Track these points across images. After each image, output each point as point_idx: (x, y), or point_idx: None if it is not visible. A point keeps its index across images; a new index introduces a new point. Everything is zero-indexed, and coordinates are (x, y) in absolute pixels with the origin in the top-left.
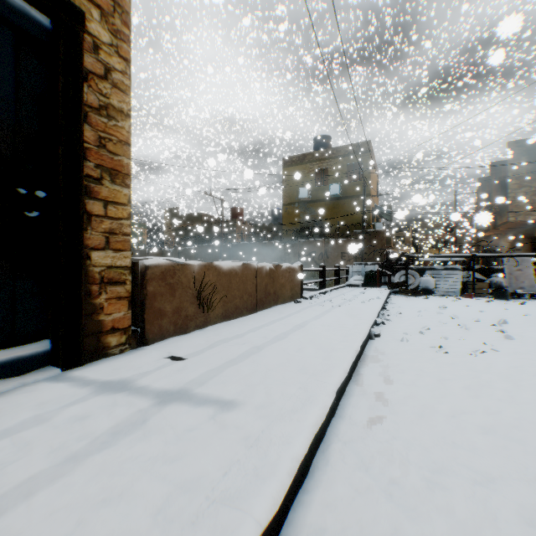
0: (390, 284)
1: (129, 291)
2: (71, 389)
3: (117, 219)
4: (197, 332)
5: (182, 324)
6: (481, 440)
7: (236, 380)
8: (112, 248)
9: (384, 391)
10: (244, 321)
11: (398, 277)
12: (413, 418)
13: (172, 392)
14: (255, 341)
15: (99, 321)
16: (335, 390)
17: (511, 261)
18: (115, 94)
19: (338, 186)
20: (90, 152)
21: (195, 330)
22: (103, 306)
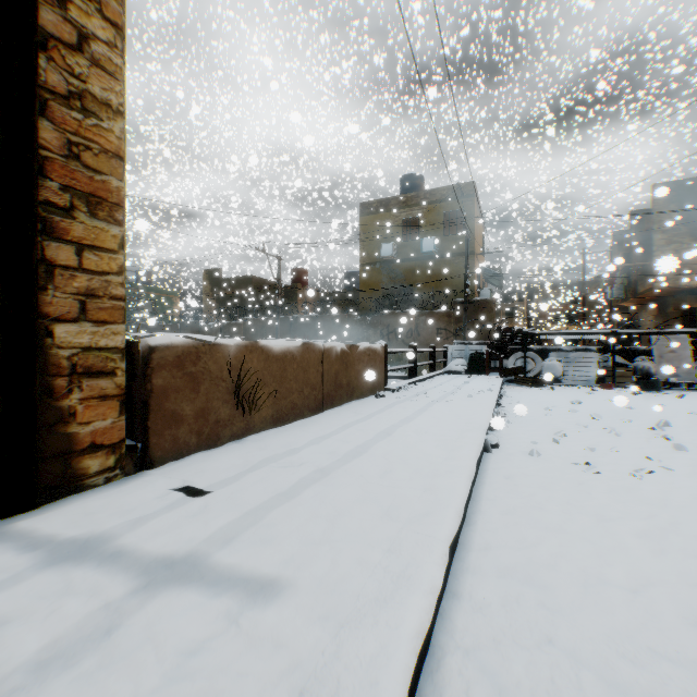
0: (503, 370)
1: (122, 387)
2: (1, 558)
3: (101, 274)
4: (233, 445)
5: (211, 433)
6: (694, 643)
7: (284, 535)
8: (92, 319)
9: (519, 542)
10: (305, 425)
11: (513, 361)
12: (572, 595)
13: (173, 560)
14: (318, 459)
15: (68, 434)
16: (446, 552)
17: (661, 340)
18: (96, 76)
19: (433, 241)
20: (51, 164)
21: (231, 441)
22: (76, 410)
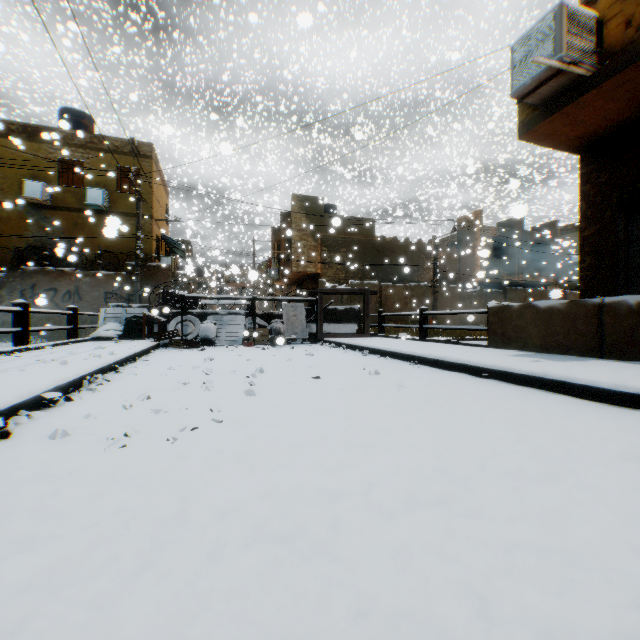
0: (158, 333)
1: None
2: None
3: None
4: None
5: None
6: None
7: None
8: None
9: None
10: None
11: (174, 325)
12: None
13: None
14: None
15: None
16: None
17: (289, 307)
18: None
19: (102, 193)
20: None
21: None
22: None
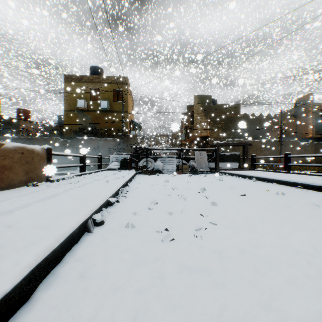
0: (136, 167)
1: None
2: None
3: None
4: None
5: None
6: None
7: None
8: None
9: None
10: None
11: (142, 163)
12: None
13: None
14: None
15: None
16: None
17: (198, 153)
18: None
19: (107, 102)
20: None
21: None
22: None
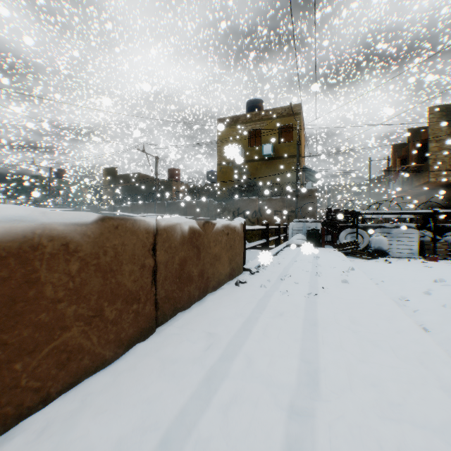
0: (341, 244)
1: None
2: None
3: None
4: None
5: None
6: None
7: None
8: None
9: None
10: (78, 420)
11: (343, 236)
12: None
13: None
14: None
15: None
16: None
17: None
18: None
19: (271, 146)
20: None
21: None
22: None
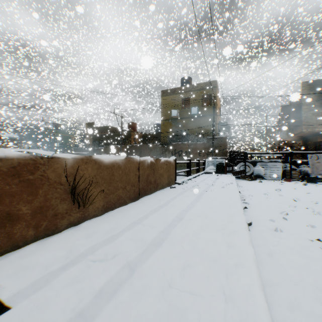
0: (235, 172)
1: None
2: None
3: None
4: (68, 232)
5: (49, 225)
6: None
7: None
8: None
9: None
10: (126, 211)
11: (238, 167)
12: None
13: None
14: (128, 249)
15: None
16: None
17: (313, 156)
18: None
19: (196, 108)
20: None
21: (68, 228)
22: None
